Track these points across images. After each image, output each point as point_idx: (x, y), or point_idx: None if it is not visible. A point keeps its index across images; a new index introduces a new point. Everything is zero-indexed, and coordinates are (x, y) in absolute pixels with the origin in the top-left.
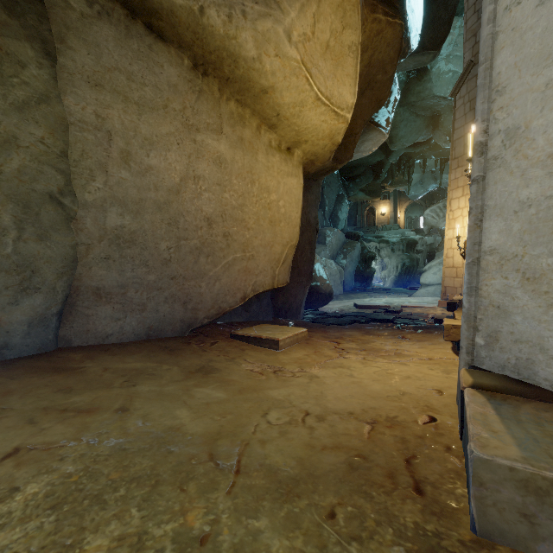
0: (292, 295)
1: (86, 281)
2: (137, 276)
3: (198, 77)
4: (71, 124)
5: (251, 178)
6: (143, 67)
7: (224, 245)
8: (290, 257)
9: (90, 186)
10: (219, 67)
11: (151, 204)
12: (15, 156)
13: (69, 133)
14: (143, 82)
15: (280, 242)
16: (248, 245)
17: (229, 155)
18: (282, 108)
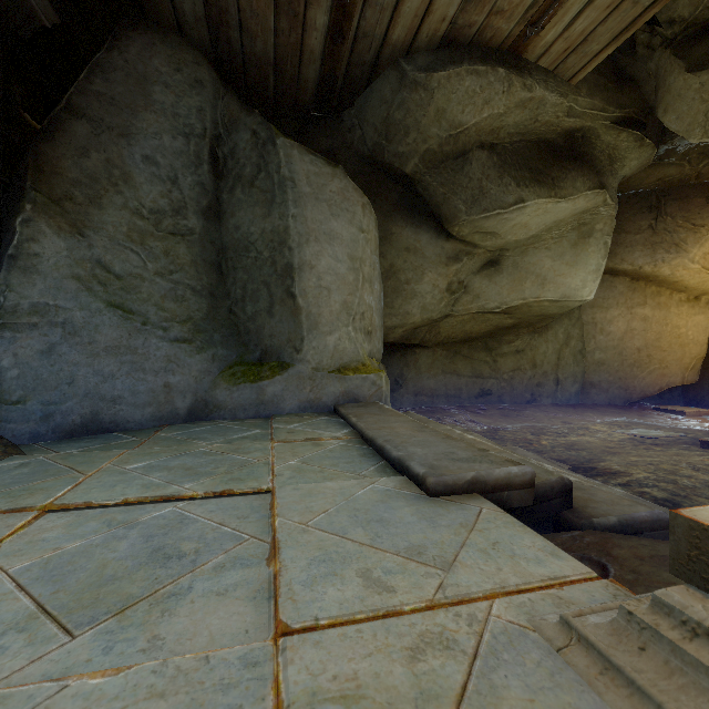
0: (704, 390)
1: (587, 379)
2: (605, 378)
3: (633, 283)
4: (584, 324)
5: (665, 322)
6: (608, 292)
7: (647, 361)
8: (698, 364)
9: (589, 345)
10: (646, 278)
11: (611, 347)
12: (572, 341)
13: (583, 328)
14: (608, 298)
15: (688, 356)
16: (663, 360)
17: (650, 314)
18: (688, 285)
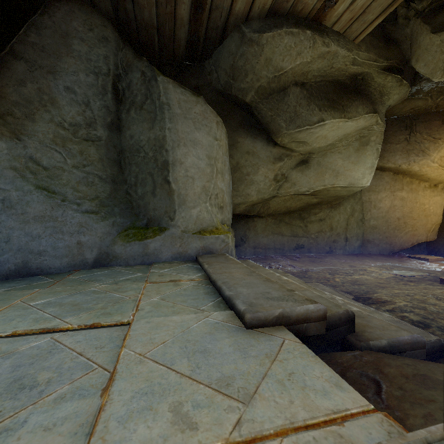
0: (440, 244)
1: (365, 238)
2: (377, 237)
3: (395, 176)
4: (363, 202)
5: (415, 201)
6: (379, 181)
7: (404, 226)
8: (436, 228)
9: (367, 215)
10: (403, 173)
11: (380, 217)
12: (356, 213)
13: (363, 204)
14: (379, 185)
15: (430, 223)
16: (414, 226)
17: (406, 195)
18: (430, 177)
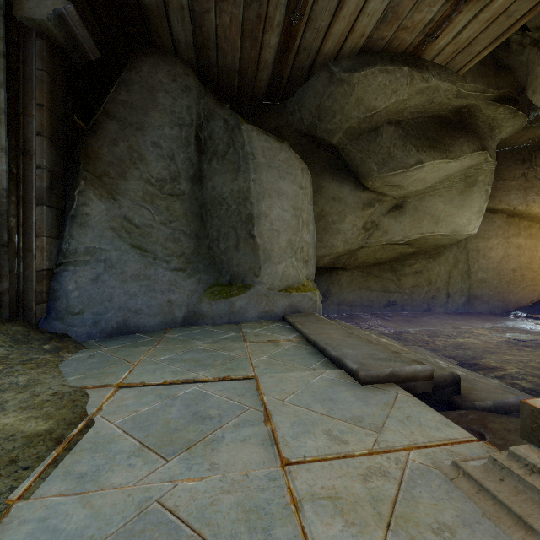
0: None
1: (472, 293)
2: (486, 292)
3: (509, 219)
4: (469, 251)
5: (536, 249)
6: (489, 226)
7: (520, 280)
8: None
9: (474, 267)
10: (520, 215)
11: (491, 268)
12: (460, 264)
13: (469, 254)
14: (489, 230)
15: None
16: (534, 279)
17: (523, 242)
18: None
